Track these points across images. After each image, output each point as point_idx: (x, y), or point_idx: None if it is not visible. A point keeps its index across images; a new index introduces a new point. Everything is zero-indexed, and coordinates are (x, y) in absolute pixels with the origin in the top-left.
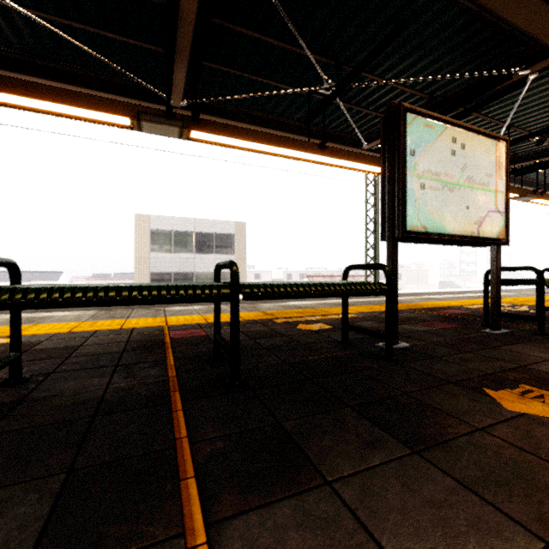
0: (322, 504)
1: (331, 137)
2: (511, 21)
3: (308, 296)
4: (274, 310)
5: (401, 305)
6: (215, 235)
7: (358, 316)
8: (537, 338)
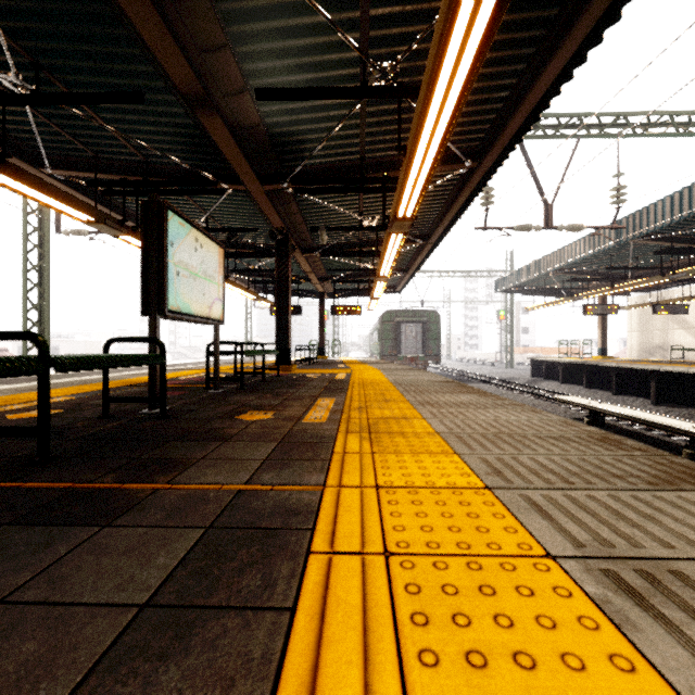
0: (207, 463)
1: None
2: (223, 152)
3: (111, 367)
4: None
5: (115, 383)
6: None
7: (79, 398)
8: (241, 391)
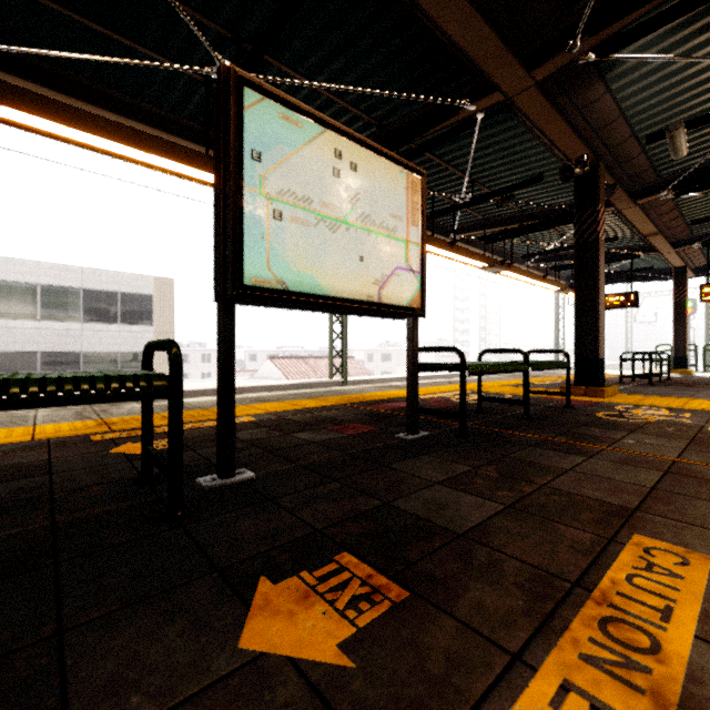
0: None
1: None
2: (441, 25)
3: None
4: (130, 416)
5: (343, 398)
6: (121, 295)
7: (256, 420)
8: (454, 443)
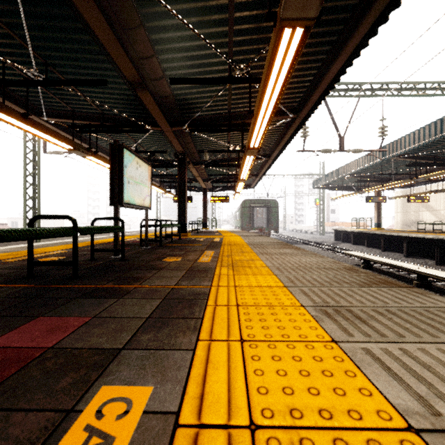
0: (154, 278)
1: (9, 97)
2: (149, 110)
3: (101, 233)
4: None
5: (85, 243)
6: None
7: (71, 251)
8: (160, 247)
